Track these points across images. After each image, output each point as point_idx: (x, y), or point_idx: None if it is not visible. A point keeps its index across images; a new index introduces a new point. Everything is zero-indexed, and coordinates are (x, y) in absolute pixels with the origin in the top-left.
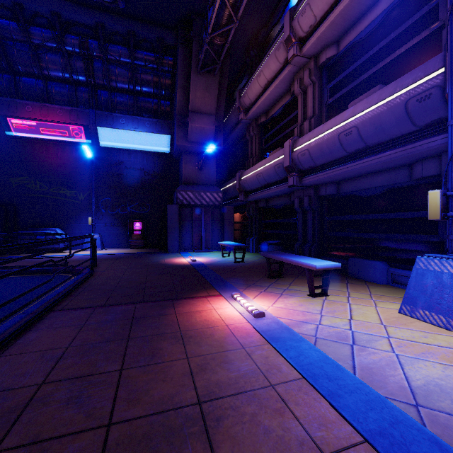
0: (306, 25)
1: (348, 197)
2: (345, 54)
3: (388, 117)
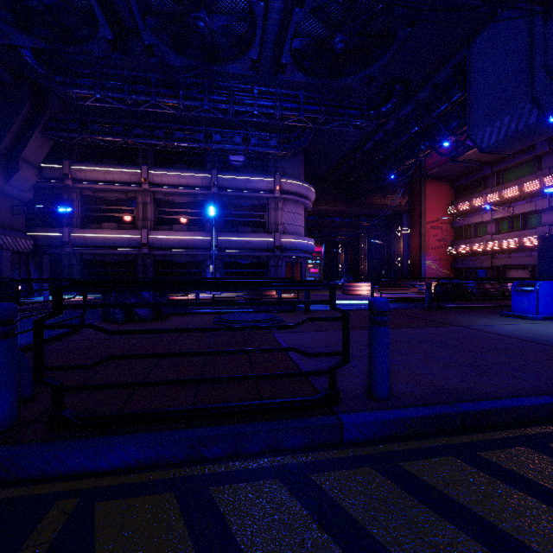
0: (157, 181)
1: (169, 262)
2: (167, 201)
3: (197, 243)
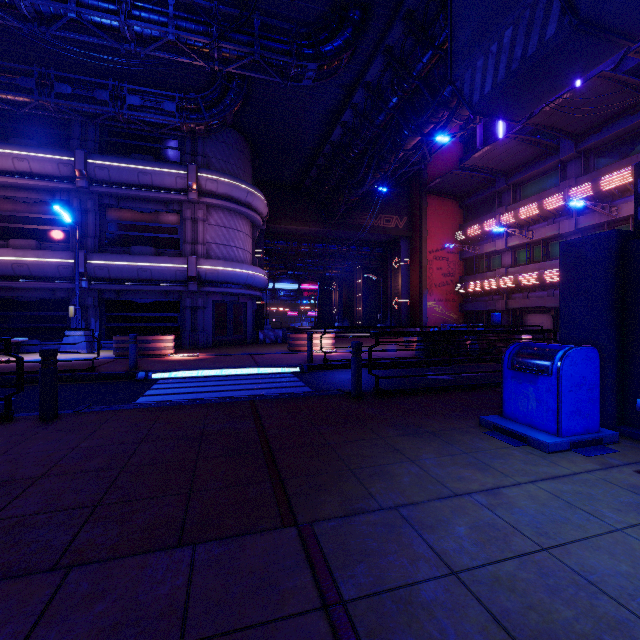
0: None
1: (6, 300)
2: (2, 199)
3: (49, 268)
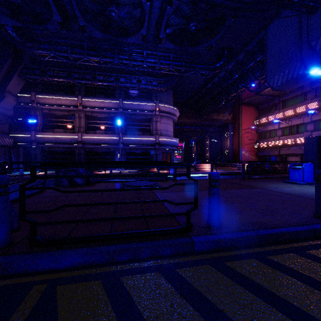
0: (87, 105)
1: (94, 152)
2: (93, 116)
3: (111, 141)
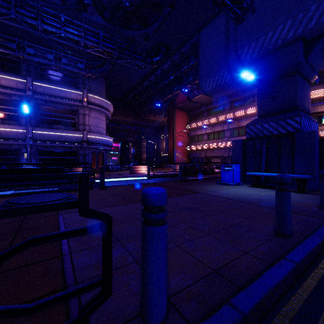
0: None
1: None
2: None
3: (12, 134)
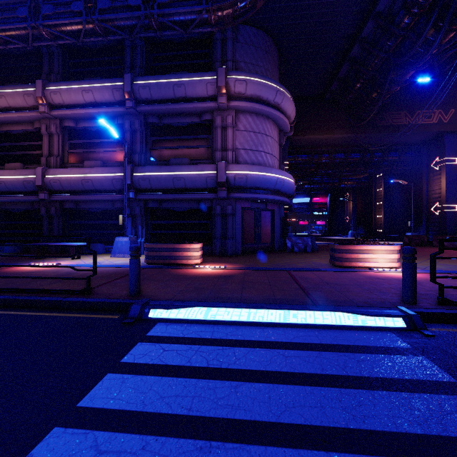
0: (57, 101)
1: (83, 211)
2: (81, 130)
3: (106, 182)
